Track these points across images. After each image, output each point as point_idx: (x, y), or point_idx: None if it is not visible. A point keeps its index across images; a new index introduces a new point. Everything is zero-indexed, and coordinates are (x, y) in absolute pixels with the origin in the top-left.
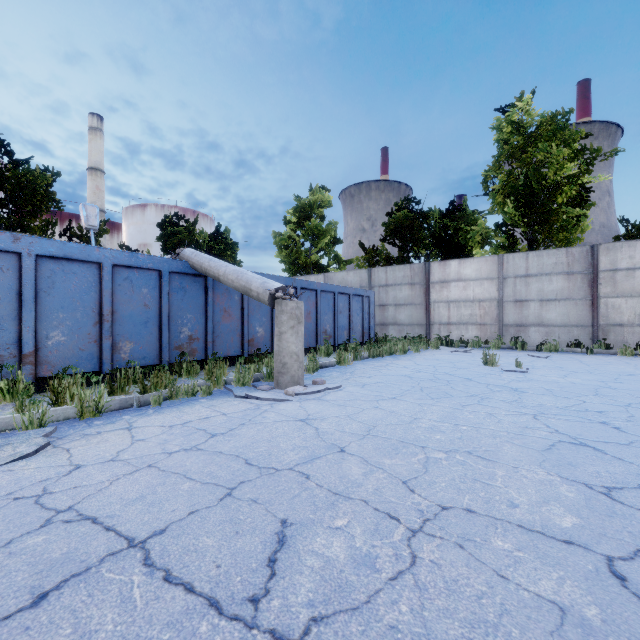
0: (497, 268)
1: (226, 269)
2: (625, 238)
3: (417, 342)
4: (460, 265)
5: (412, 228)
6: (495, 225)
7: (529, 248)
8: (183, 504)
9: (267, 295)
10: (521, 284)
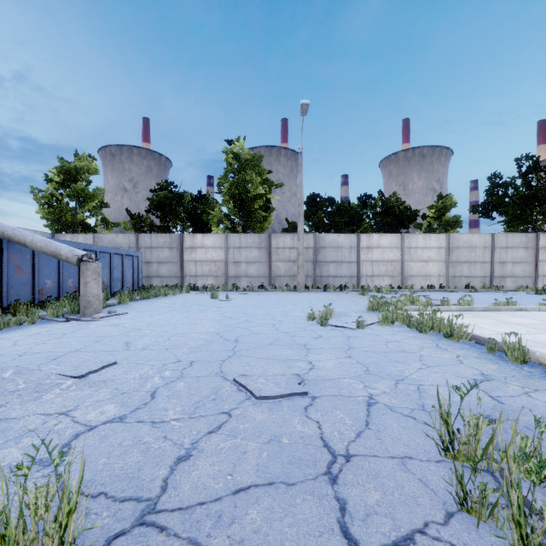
0: (225, 242)
1: (34, 238)
2: (287, 230)
3: (174, 288)
4: (203, 237)
5: (171, 206)
6: (224, 214)
7: (243, 230)
8: (80, 345)
9: (76, 259)
10: (237, 252)
